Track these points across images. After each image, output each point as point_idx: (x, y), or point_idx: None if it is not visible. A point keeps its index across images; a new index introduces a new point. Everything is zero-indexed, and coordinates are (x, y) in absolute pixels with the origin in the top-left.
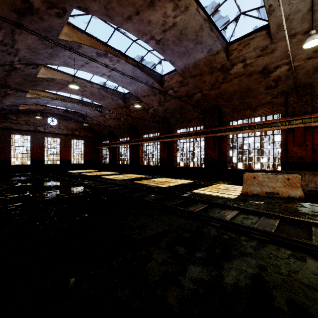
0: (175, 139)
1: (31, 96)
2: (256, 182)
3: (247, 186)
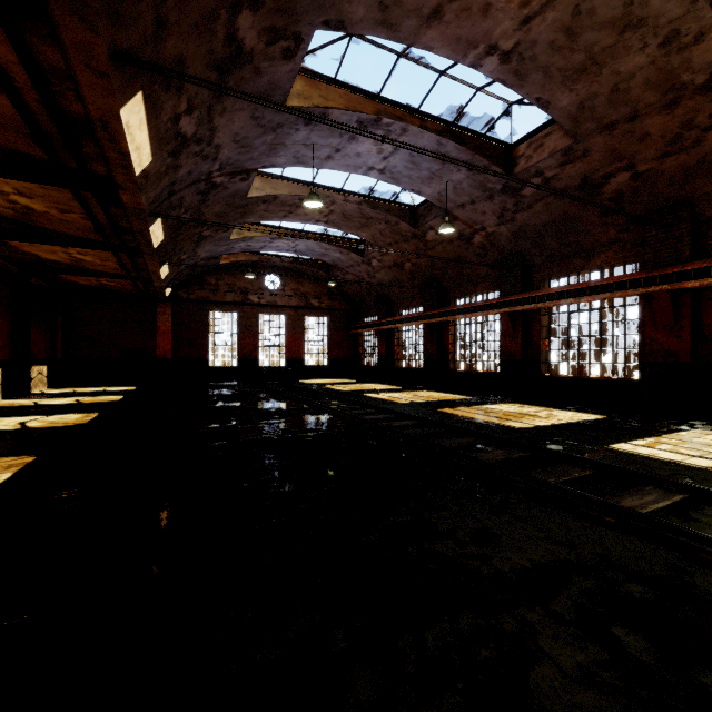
0: (544, 306)
1: (238, 236)
2: None
3: None
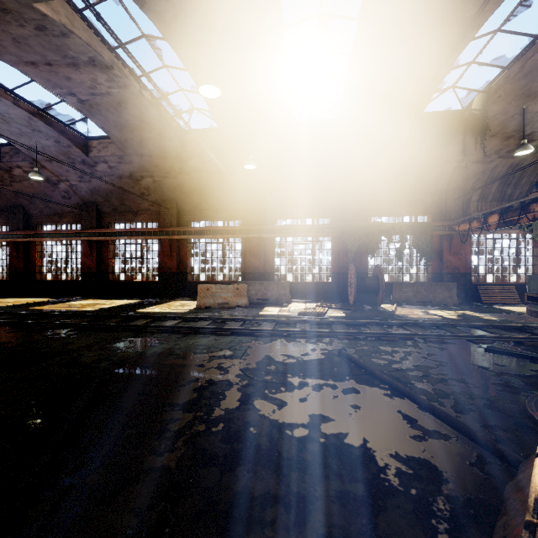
0: (111, 239)
1: None
2: (209, 293)
3: (201, 299)
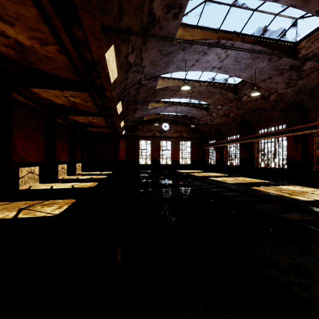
0: (317, 131)
1: (151, 107)
2: None
3: None
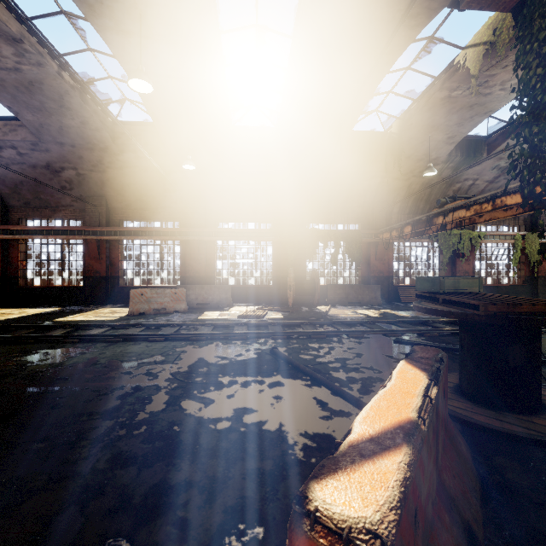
0: (21, 237)
1: None
2: (144, 299)
3: (134, 305)
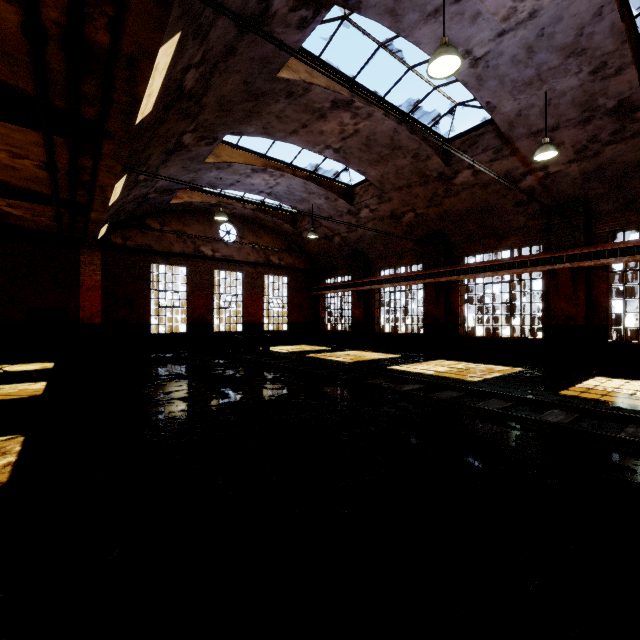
0: (634, 260)
1: (215, 159)
2: None
3: None
